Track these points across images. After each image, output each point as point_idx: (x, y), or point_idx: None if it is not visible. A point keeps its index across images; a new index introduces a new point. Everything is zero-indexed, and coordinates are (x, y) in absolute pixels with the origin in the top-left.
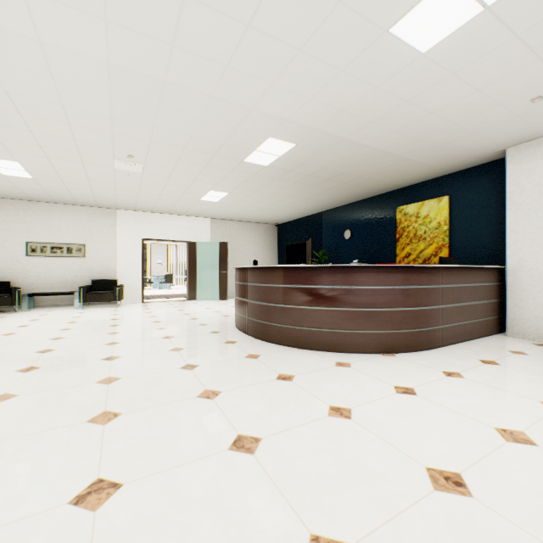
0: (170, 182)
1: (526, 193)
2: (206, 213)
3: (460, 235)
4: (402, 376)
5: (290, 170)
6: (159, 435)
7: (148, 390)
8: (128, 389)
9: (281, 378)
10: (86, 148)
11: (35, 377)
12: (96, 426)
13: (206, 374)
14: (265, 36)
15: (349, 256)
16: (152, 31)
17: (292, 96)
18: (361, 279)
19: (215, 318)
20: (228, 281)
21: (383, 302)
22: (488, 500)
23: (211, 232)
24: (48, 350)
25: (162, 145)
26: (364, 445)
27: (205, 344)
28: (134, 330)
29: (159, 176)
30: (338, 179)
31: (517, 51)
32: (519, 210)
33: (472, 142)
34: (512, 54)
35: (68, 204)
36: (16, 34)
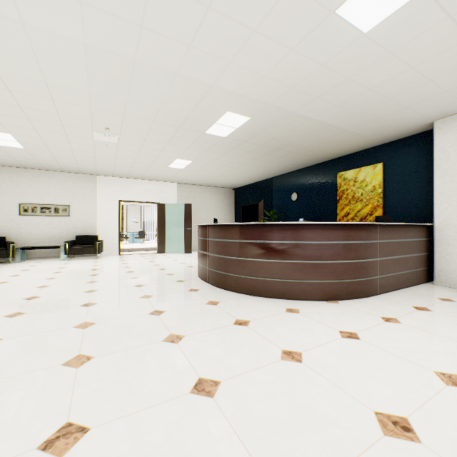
0: (142, 152)
1: (452, 160)
2: (173, 178)
3: (392, 197)
4: (346, 321)
5: (245, 141)
6: (127, 378)
7: (119, 334)
8: (101, 333)
9: (238, 323)
10: (68, 121)
11: (20, 322)
12: (70, 369)
13: (171, 319)
14: (224, 18)
15: (296, 215)
16: (122, 13)
17: (247, 73)
18: (308, 235)
19: (181, 269)
20: (192, 236)
21: (328, 255)
22: (436, 446)
23: (178, 194)
24: (34, 297)
25: (134, 118)
26: (315, 388)
27: (171, 291)
28: (110, 279)
29: (132, 146)
30: (287, 149)
31: (450, 31)
32: (446, 175)
33: (404, 116)
34: (445, 34)
35: (55, 171)
36: (1, 16)
